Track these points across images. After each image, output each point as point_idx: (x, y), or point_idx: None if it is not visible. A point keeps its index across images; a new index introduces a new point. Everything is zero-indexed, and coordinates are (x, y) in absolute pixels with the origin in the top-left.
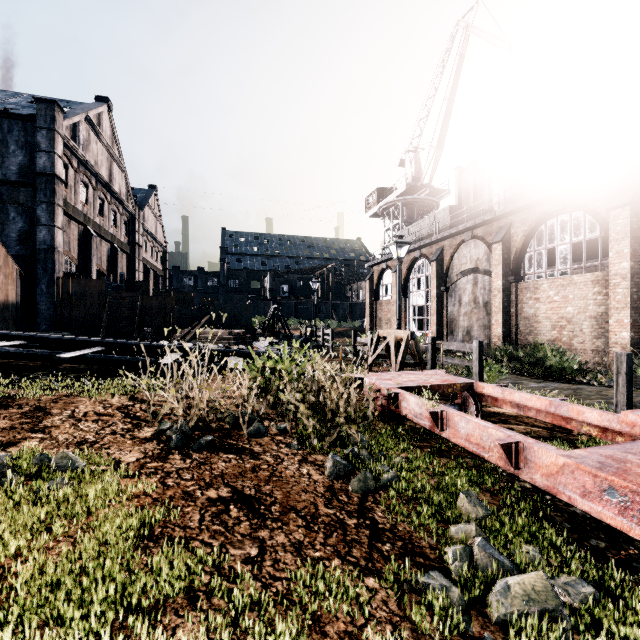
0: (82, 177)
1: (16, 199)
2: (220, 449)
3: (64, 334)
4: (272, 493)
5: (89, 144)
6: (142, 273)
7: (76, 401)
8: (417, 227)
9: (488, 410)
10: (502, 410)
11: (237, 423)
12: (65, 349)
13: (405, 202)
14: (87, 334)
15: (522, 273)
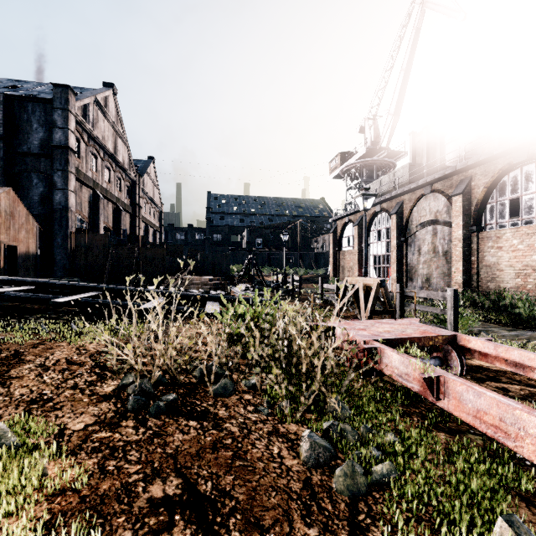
0: (92, 149)
1: (38, 168)
2: (181, 412)
3: (74, 280)
4: (233, 491)
5: (97, 122)
6: (142, 229)
7: (55, 346)
8: (377, 184)
9: (469, 363)
10: (484, 363)
11: (204, 377)
12: (67, 293)
13: (365, 164)
14: (94, 280)
15: (483, 223)
